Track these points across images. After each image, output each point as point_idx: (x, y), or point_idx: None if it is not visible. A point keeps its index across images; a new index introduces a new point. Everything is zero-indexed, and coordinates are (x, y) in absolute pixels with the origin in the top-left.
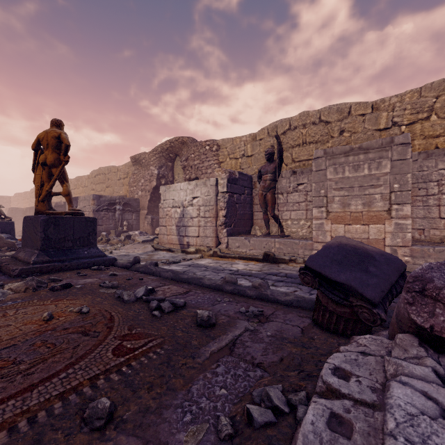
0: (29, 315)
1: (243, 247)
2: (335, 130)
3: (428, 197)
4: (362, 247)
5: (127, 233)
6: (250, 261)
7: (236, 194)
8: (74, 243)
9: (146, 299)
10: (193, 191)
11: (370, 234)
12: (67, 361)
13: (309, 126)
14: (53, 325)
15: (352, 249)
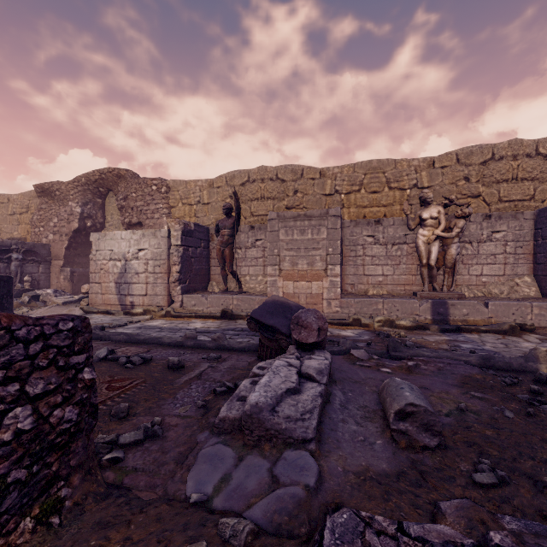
0: None
1: (199, 305)
2: (290, 189)
3: (357, 257)
4: (287, 302)
5: (33, 292)
6: (208, 319)
7: (191, 247)
8: None
9: (112, 358)
10: (139, 242)
11: (313, 290)
12: None
13: (267, 181)
14: None
15: (281, 304)
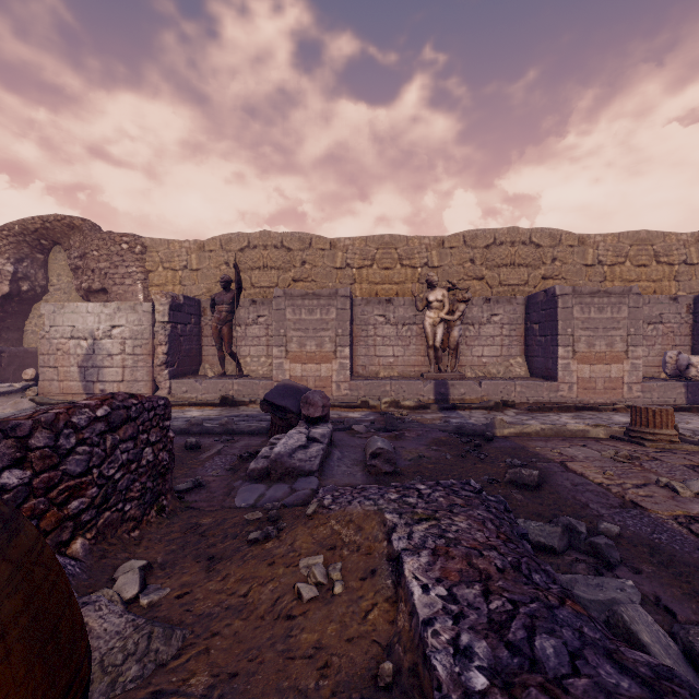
0: None
1: (192, 392)
2: (297, 260)
3: (368, 338)
4: (296, 386)
5: None
6: (205, 407)
7: (180, 324)
8: None
9: None
10: (113, 317)
11: (322, 372)
12: None
13: (270, 248)
14: None
15: (291, 387)
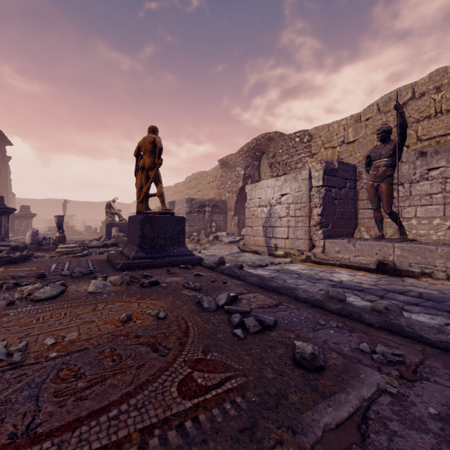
0: (113, 312)
1: (344, 253)
2: None
3: None
4: None
5: (215, 234)
6: (357, 270)
7: (334, 188)
8: (165, 241)
9: (227, 309)
10: (281, 188)
11: None
12: (124, 388)
13: (446, 87)
14: (128, 329)
15: None
